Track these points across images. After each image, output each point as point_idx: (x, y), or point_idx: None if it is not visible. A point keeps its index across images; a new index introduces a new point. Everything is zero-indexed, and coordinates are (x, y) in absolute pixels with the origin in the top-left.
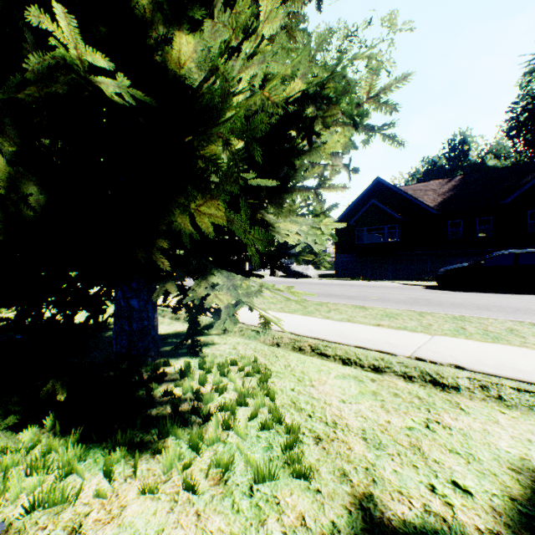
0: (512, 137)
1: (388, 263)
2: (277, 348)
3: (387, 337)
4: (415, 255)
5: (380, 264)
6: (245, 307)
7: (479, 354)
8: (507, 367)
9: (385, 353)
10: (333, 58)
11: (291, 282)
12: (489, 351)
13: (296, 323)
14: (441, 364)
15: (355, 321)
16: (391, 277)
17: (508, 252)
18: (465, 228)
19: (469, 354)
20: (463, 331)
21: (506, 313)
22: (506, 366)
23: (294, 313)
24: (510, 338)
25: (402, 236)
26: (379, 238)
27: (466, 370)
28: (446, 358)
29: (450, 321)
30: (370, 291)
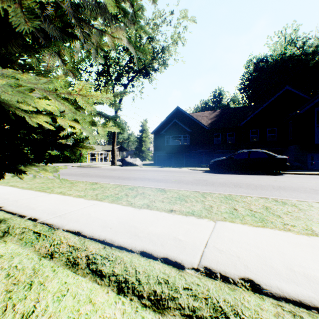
0: (241, 93)
1: (183, 157)
2: (48, 261)
3: (177, 228)
4: (197, 152)
5: (179, 157)
6: (63, 195)
7: (262, 250)
8: (300, 274)
9: (172, 263)
10: (152, 28)
11: (123, 169)
12: (267, 242)
13: (96, 214)
14: (235, 281)
15: (153, 207)
16: (185, 165)
17: (245, 151)
18: (222, 138)
19: (254, 252)
20: (236, 213)
21: (252, 189)
22: (298, 272)
23: (104, 200)
24: (272, 219)
25: (191, 141)
26: (179, 142)
27: (266, 295)
28: (236, 263)
29: (224, 201)
30: (172, 175)
